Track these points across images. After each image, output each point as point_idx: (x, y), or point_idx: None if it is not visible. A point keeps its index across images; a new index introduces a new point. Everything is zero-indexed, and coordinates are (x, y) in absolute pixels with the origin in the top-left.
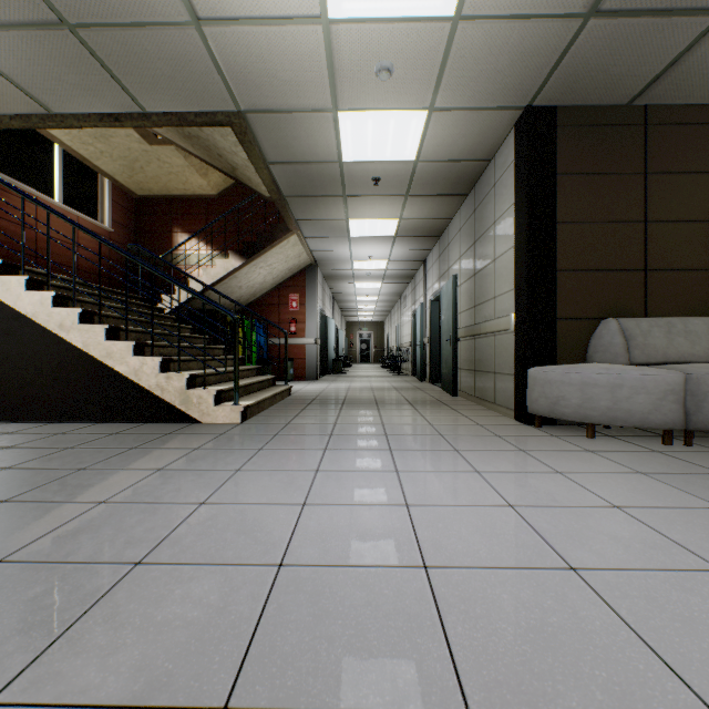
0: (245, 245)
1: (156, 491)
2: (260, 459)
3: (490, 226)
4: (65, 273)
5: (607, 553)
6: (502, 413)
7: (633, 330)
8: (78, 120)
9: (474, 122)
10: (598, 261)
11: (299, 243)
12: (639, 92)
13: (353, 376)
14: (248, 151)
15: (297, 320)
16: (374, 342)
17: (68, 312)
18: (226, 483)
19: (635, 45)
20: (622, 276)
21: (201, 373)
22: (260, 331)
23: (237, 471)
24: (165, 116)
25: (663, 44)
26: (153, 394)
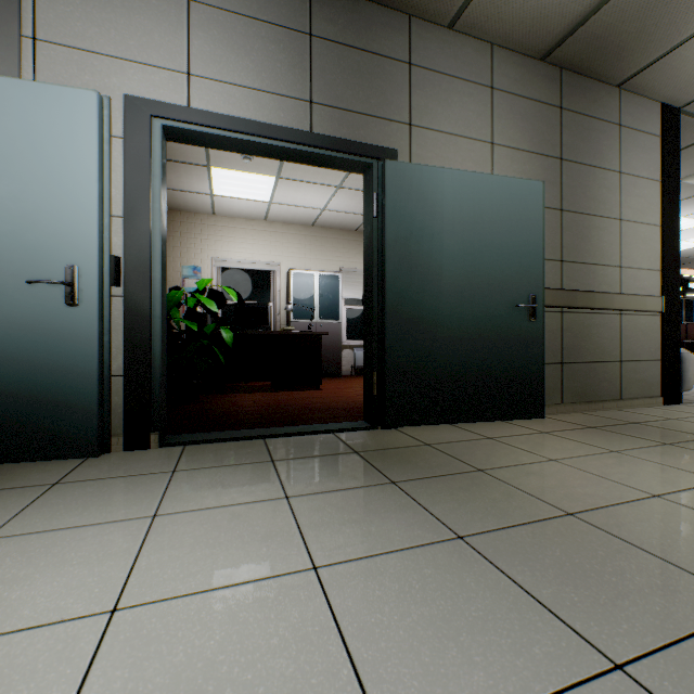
0: None
1: None
2: None
3: (610, 169)
4: None
5: None
6: (643, 406)
7: None
8: None
9: None
10: None
11: None
12: None
13: None
14: None
15: None
16: None
17: None
18: None
19: None
20: None
21: None
22: None
23: None
24: None
25: None
26: None
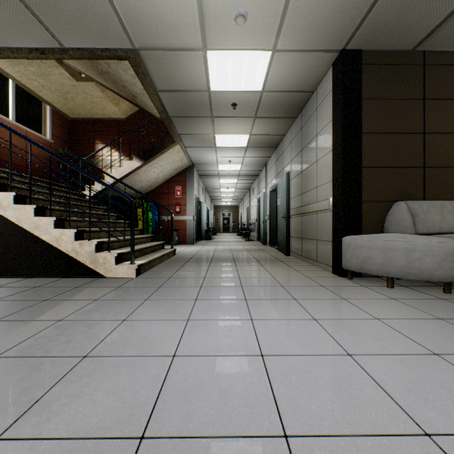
0: (143, 151)
1: (49, 343)
2: (144, 309)
3: (313, 138)
4: (17, 170)
5: (451, 411)
6: (322, 268)
7: (417, 210)
8: (12, 52)
9: (304, 61)
10: (391, 161)
11: (181, 151)
12: (421, 40)
13: (219, 241)
14: (142, 80)
15: (180, 204)
16: (232, 219)
17: (5, 196)
18: (111, 334)
19: (423, 1)
20: (408, 171)
21: (106, 241)
22: (155, 211)
23: (123, 321)
24: (79, 51)
25: (443, 1)
26: (70, 256)
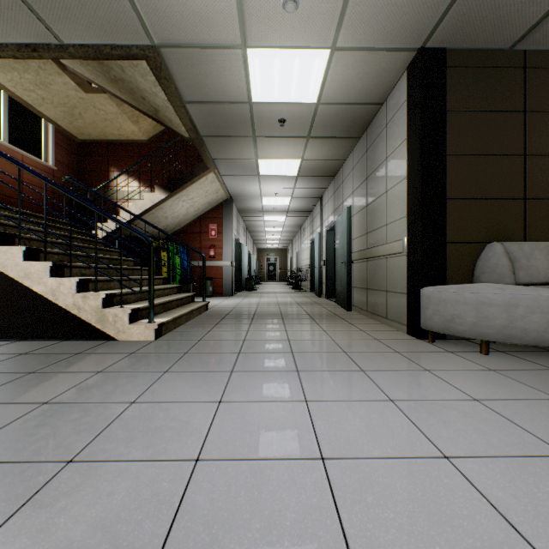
0: (169, 180)
1: (22, 439)
2: (162, 385)
3: (382, 162)
4: (10, 203)
5: None
6: (394, 327)
7: (516, 253)
8: None
9: (371, 64)
10: (483, 191)
11: (216, 180)
12: (522, 36)
13: (263, 292)
14: (165, 88)
15: (215, 246)
16: (280, 265)
17: None
18: (112, 424)
19: None
20: (504, 204)
21: (118, 293)
22: (184, 255)
23: (131, 404)
24: (82, 48)
25: None
26: (71, 313)
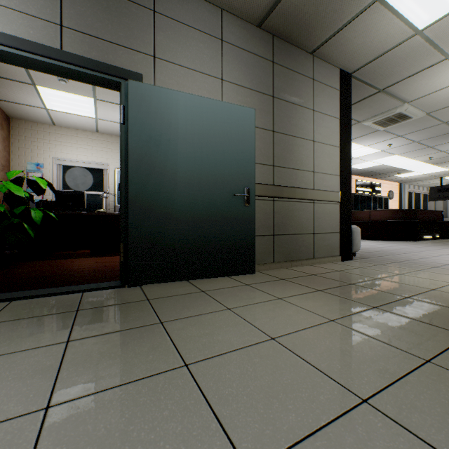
0: None
1: None
2: None
3: (307, 107)
4: None
5: None
6: (328, 262)
7: None
8: None
9: (370, 52)
10: None
11: None
12: None
13: None
14: None
15: None
16: None
17: None
18: None
19: None
20: None
21: None
22: None
23: None
24: None
25: None
26: None
